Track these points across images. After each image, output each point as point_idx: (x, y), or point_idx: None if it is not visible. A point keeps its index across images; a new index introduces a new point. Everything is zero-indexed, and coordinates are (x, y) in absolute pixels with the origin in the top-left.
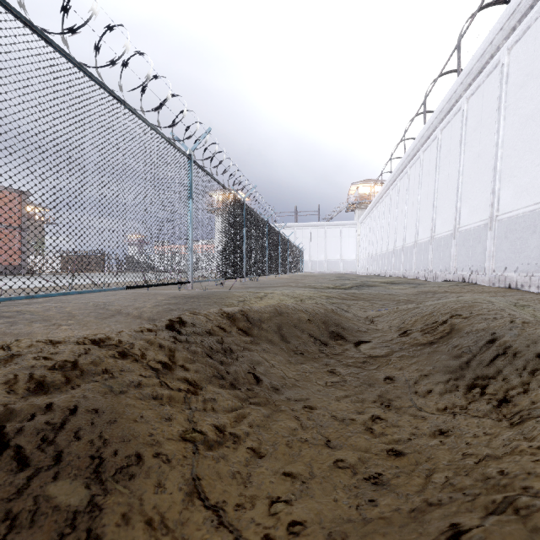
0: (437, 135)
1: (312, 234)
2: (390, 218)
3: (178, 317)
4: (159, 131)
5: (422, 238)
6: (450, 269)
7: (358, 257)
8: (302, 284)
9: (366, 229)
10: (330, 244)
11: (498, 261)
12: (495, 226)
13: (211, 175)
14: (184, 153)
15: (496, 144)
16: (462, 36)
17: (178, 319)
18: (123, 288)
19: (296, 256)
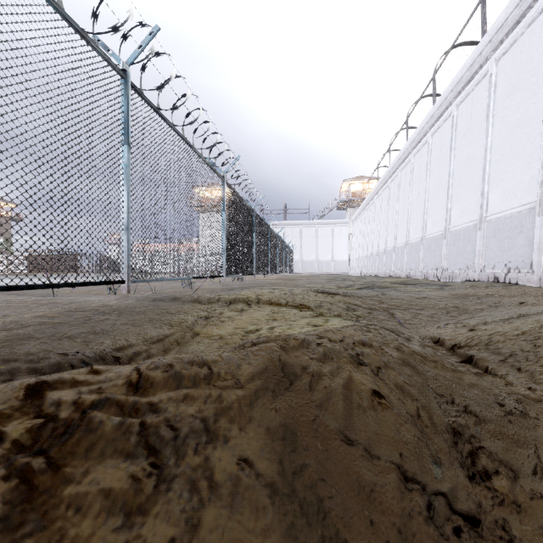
0: (452, 112)
1: (302, 232)
2: (388, 213)
3: None
4: None
5: (431, 232)
6: (474, 267)
7: (350, 257)
8: (299, 285)
9: (359, 227)
10: (321, 243)
11: None
12: None
13: (168, 121)
14: (109, 60)
15: None
16: None
17: None
18: None
19: (286, 255)
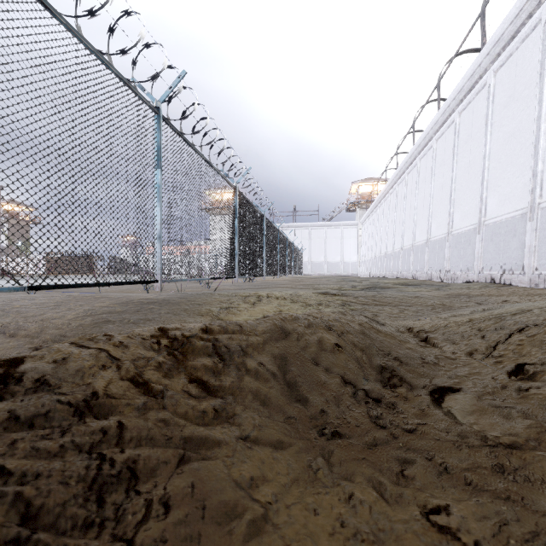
0: (454, 119)
1: (312, 234)
2: (396, 215)
3: (10, 362)
4: (102, 55)
5: (436, 235)
6: (473, 268)
7: (359, 259)
8: (305, 286)
9: (368, 229)
10: (330, 245)
11: (542, 258)
12: (538, 215)
13: (190, 143)
14: (147, 102)
15: (537, 118)
16: (488, 1)
17: (2, 369)
18: (22, 289)
19: (295, 256)
